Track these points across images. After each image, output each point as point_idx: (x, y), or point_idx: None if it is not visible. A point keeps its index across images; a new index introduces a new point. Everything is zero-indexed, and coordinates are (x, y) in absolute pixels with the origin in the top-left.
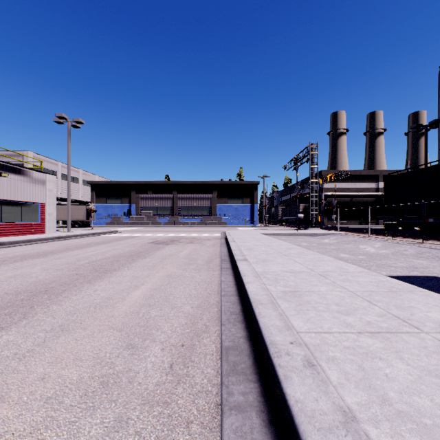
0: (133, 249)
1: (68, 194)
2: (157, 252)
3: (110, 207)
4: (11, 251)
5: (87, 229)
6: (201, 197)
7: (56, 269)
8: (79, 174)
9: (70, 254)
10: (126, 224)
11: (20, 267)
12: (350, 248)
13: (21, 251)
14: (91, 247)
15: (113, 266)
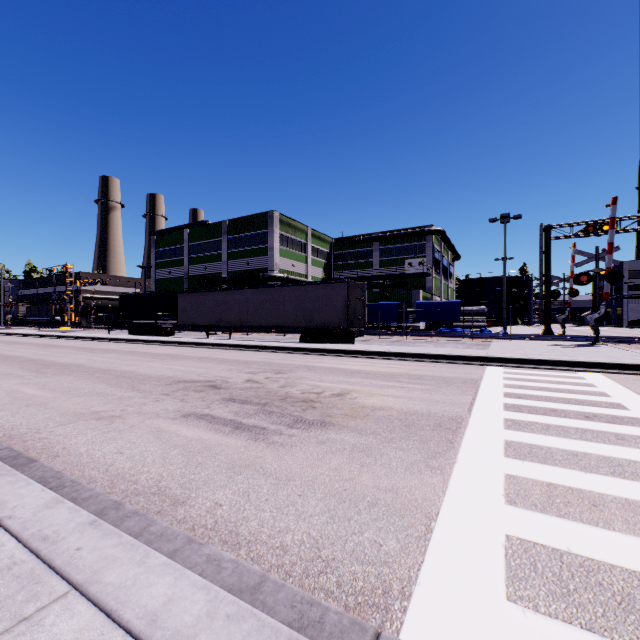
0: None
1: None
2: None
3: None
4: None
5: None
6: None
7: None
8: None
9: None
10: None
11: None
12: None
13: None
14: None
15: None
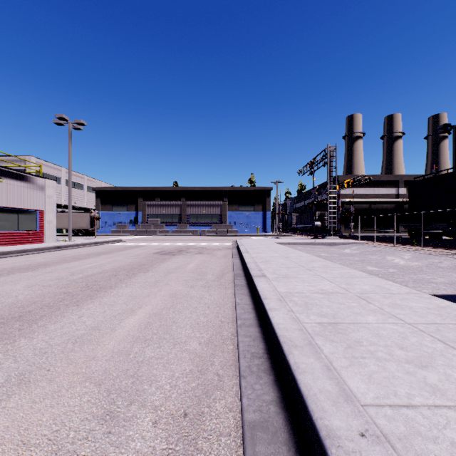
0: (136, 260)
1: (69, 200)
2: (161, 264)
3: (116, 214)
4: (0, 263)
5: (91, 237)
6: (211, 204)
7: (43, 286)
8: (84, 180)
9: (64, 267)
10: (132, 232)
11: (2, 283)
12: (376, 259)
13: (12, 263)
14: (89, 259)
15: (109, 282)
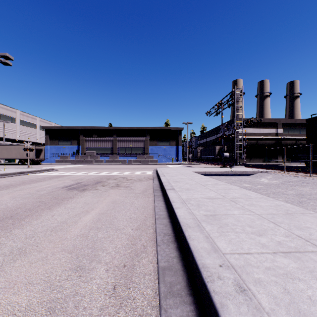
0: (18, 203)
1: None
2: (41, 216)
3: (61, 148)
4: None
5: (33, 166)
6: (136, 140)
7: None
8: (36, 121)
9: None
10: (73, 162)
11: None
12: (314, 193)
13: None
14: None
15: None
